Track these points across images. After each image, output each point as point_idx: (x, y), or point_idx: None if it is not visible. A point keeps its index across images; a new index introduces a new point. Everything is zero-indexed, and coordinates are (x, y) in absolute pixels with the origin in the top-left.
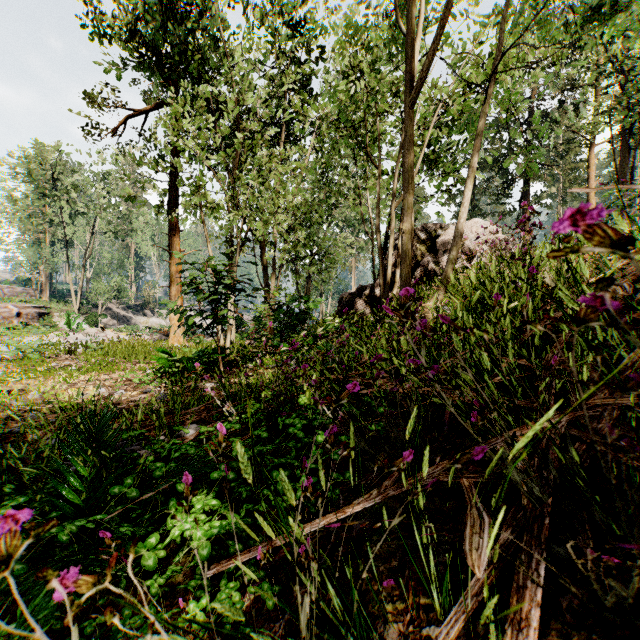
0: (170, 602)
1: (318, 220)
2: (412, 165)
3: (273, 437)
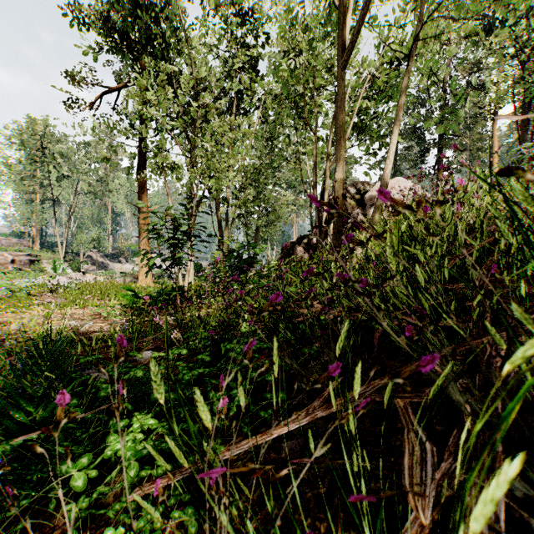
0: (96, 524)
1: (264, 181)
2: (343, 121)
3: (216, 361)
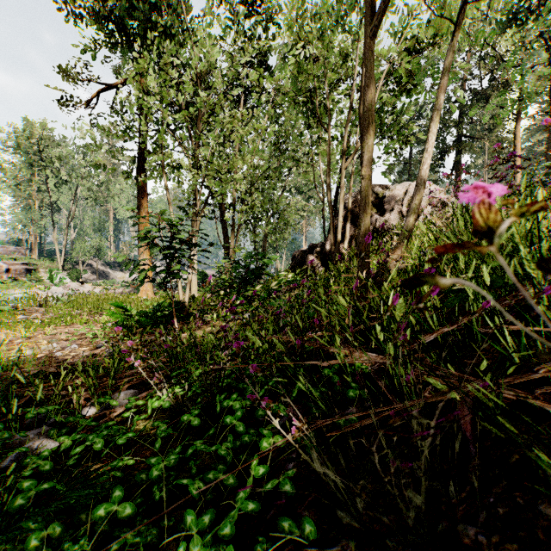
0: None
1: (273, 185)
2: (373, 103)
3: (209, 421)
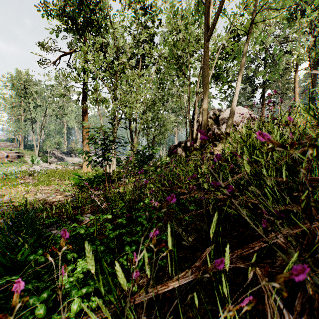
0: None
1: (158, 108)
2: (207, 73)
3: (130, 223)
